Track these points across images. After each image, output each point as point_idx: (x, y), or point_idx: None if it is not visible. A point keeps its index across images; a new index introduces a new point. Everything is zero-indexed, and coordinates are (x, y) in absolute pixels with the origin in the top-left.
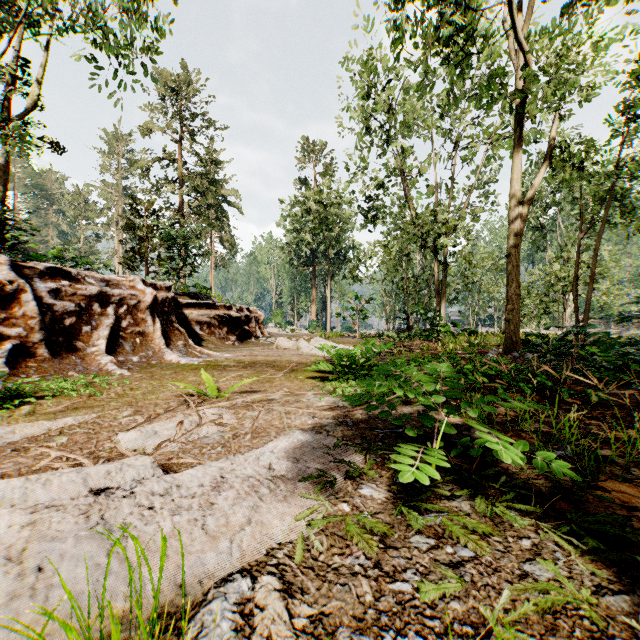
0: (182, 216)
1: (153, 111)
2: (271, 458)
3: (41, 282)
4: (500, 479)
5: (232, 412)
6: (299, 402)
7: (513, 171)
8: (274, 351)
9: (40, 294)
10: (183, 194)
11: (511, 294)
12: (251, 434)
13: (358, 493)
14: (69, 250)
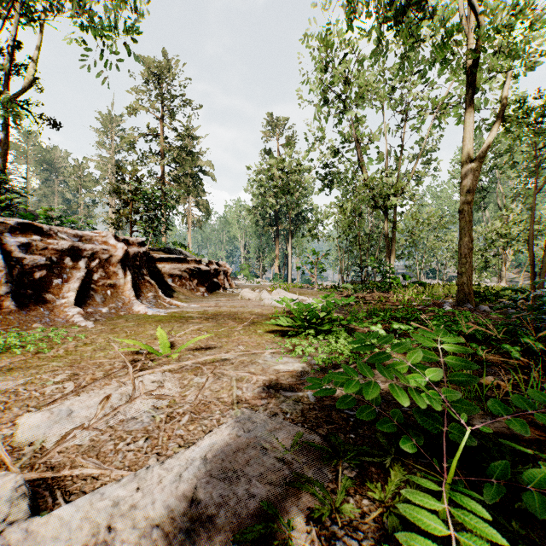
0: (163, 183)
1: (139, 93)
2: (199, 474)
3: (12, 237)
4: None
5: (178, 377)
6: (254, 364)
7: (466, 130)
8: (238, 302)
9: (10, 248)
10: (164, 164)
11: (464, 248)
12: (189, 415)
13: None
14: (54, 210)
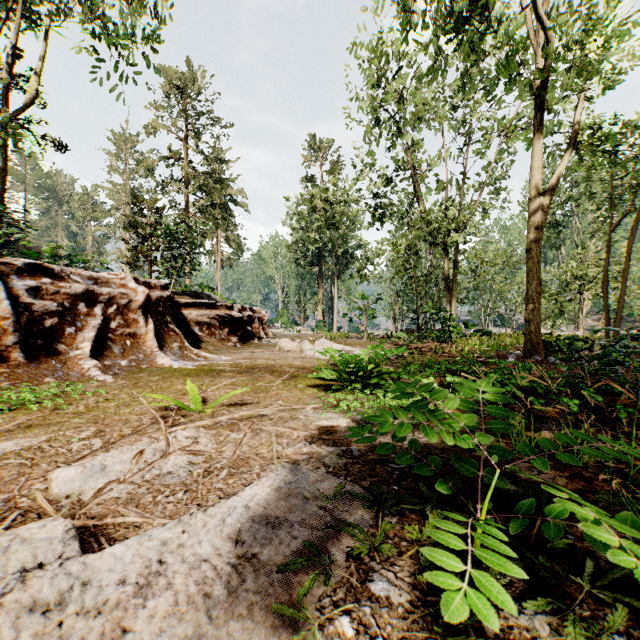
0: (187, 215)
1: (158, 110)
2: (242, 520)
3: (19, 279)
4: (585, 567)
5: (213, 433)
6: (295, 419)
7: (534, 159)
8: (276, 353)
9: (17, 292)
10: (188, 193)
11: (532, 292)
12: (228, 469)
13: (367, 591)
14: (63, 247)
